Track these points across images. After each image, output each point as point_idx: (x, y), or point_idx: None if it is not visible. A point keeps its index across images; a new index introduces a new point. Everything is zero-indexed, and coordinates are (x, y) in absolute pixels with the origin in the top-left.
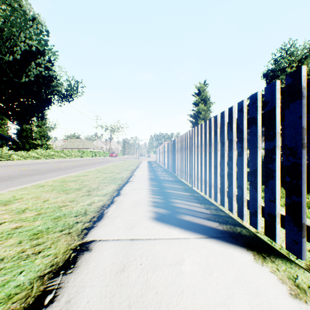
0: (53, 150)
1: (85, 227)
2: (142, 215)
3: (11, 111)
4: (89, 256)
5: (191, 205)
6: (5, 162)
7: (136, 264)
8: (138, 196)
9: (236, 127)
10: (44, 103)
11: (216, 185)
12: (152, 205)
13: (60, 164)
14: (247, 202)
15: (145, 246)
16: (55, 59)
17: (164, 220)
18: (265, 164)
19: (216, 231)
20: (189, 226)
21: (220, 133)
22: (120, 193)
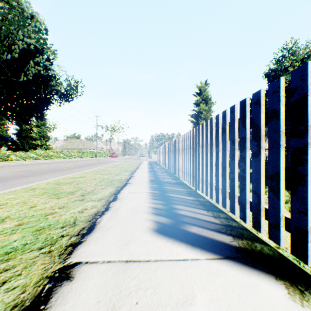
0: (52, 151)
1: (71, 243)
2: (141, 226)
3: (10, 111)
4: (69, 289)
5: (197, 212)
6: (3, 163)
7: (130, 303)
8: (137, 201)
9: (249, 122)
10: (43, 103)
11: (224, 189)
12: (153, 212)
13: (59, 165)
14: (265, 211)
15: (143, 273)
16: (54, 58)
17: (167, 233)
18: (291, 166)
19: (231, 248)
20: (197, 241)
21: (229, 131)
22: (117, 198)
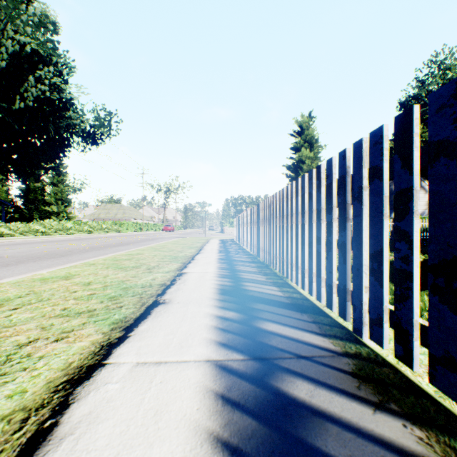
0: (75, 222)
1: None
2: None
3: (4, 159)
4: None
5: None
6: None
7: None
8: None
9: None
10: (54, 145)
11: None
12: None
13: (67, 245)
14: None
15: None
16: (70, 72)
17: None
18: None
19: None
20: None
21: None
22: (49, 434)
